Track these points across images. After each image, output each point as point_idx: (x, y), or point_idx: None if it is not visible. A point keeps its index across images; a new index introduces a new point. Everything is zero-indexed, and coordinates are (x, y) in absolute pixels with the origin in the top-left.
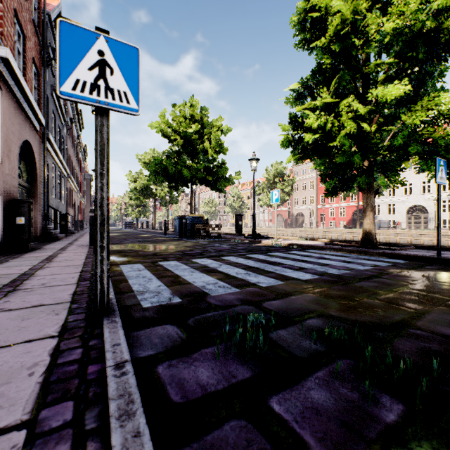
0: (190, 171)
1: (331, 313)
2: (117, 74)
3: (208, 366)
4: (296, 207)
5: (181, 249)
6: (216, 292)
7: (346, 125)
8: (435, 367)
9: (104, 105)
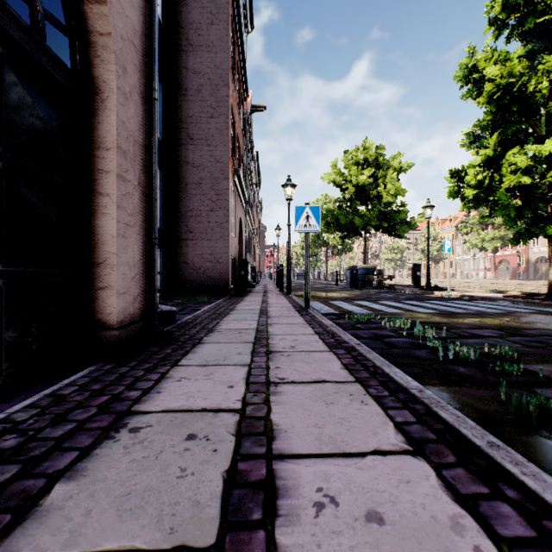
0: (363, 220)
1: (411, 319)
2: (312, 219)
3: (343, 321)
4: (534, 248)
5: (348, 296)
6: (359, 312)
7: (505, 180)
8: (417, 323)
9: (308, 231)
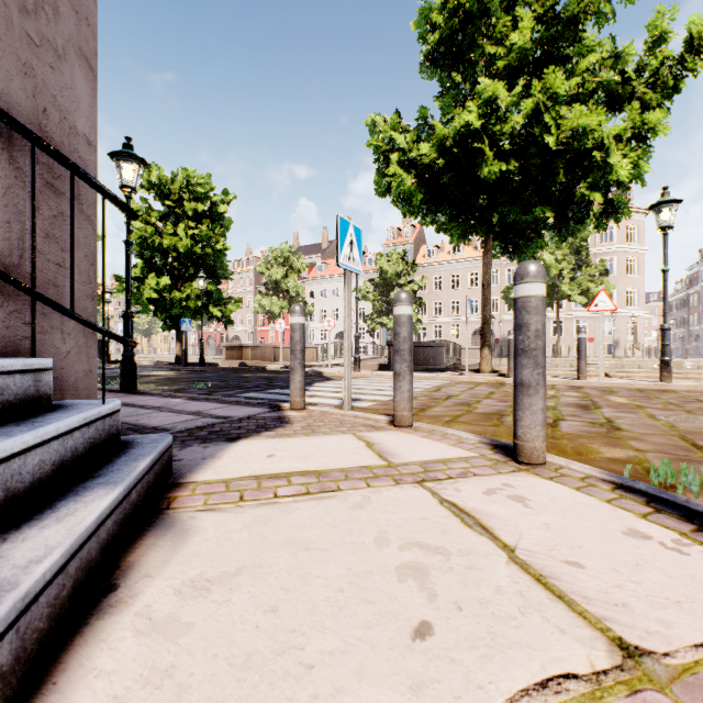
0: None
1: None
2: None
3: None
4: (232, 327)
5: None
6: None
7: (146, 292)
8: None
9: None
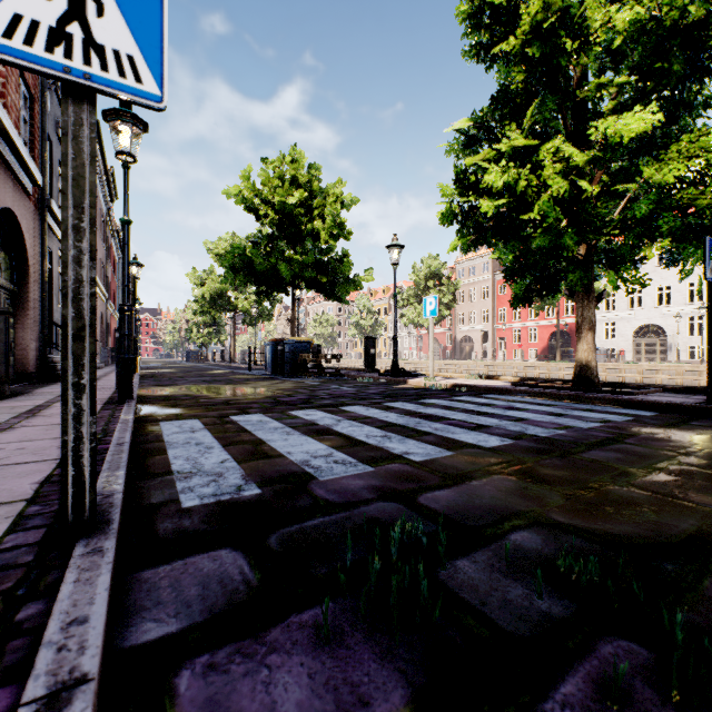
0: (291, 268)
1: (555, 518)
2: (113, 17)
3: (301, 668)
4: (460, 327)
5: (274, 393)
6: (330, 472)
7: (551, 184)
8: None
9: (82, 78)
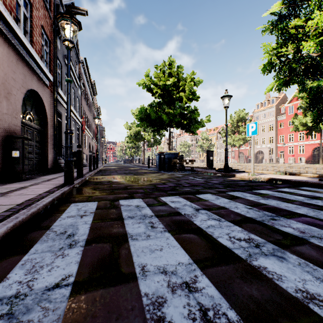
0: (168, 117)
1: None
2: None
3: None
4: (256, 146)
5: (155, 181)
6: None
7: None
8: None
9: None
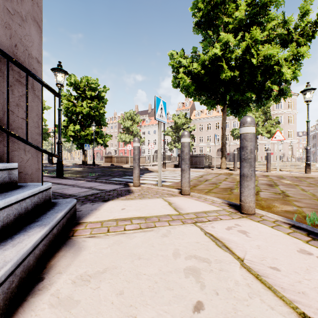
0: None
1: None
2: None
3: None
4: (107, 148)
5: None
6: None
7: (69, 132)
8: None
9: None
